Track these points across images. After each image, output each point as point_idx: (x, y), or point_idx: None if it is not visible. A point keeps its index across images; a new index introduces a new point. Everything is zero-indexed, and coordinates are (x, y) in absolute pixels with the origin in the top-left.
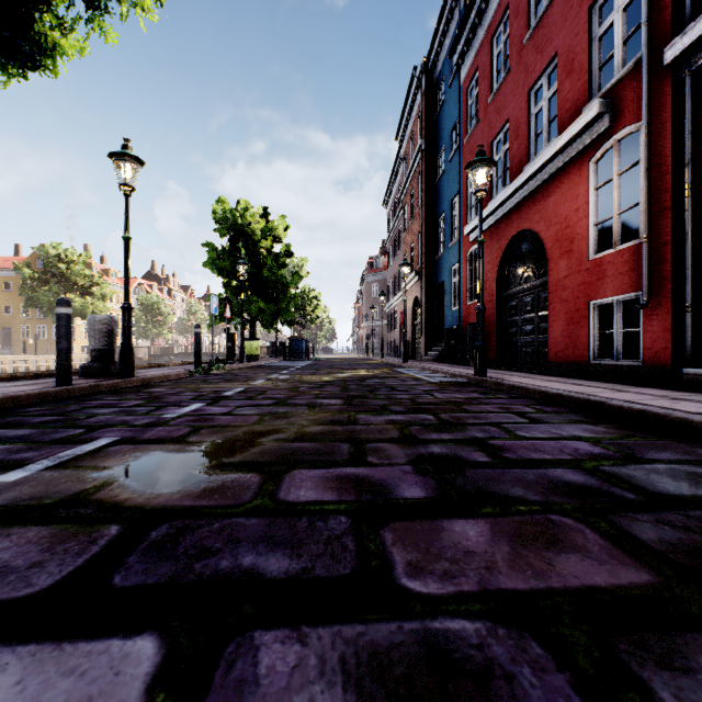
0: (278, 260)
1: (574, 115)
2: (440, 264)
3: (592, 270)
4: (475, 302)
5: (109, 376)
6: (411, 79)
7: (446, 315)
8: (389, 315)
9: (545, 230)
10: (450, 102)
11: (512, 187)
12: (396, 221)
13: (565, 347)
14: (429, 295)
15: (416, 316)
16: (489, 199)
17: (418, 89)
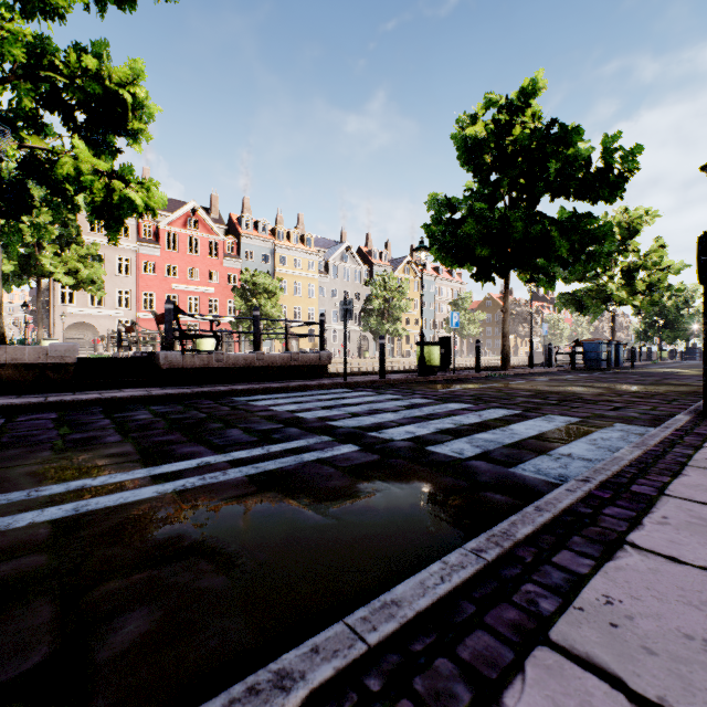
0: (677, 307)
1: None
2: None
3: None
4: None
5: None
6: None
7: None
8: None
9: None
10: None
11: None
12: None
13: None
14: None
15: None
16: None
17: None
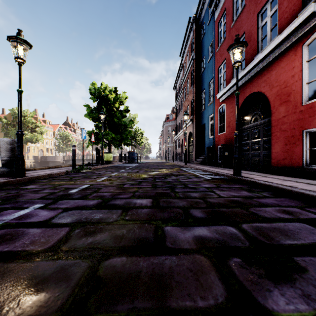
0: (122, 113)
1: (290, 20)
2: (203, 115)
3: (305, 111)
4: (223, 133)
5: (11, 176)
6: (188, 24)
7: (206, 140)
8: (176, 141)
9: (269, 91)
10: (208, 32)
11: (248, 68)
12: (180, 96)
13: (284, 157)
14: (197, 131)
15: (190, 141)
16: (232, 78)
17: (191, 29)
